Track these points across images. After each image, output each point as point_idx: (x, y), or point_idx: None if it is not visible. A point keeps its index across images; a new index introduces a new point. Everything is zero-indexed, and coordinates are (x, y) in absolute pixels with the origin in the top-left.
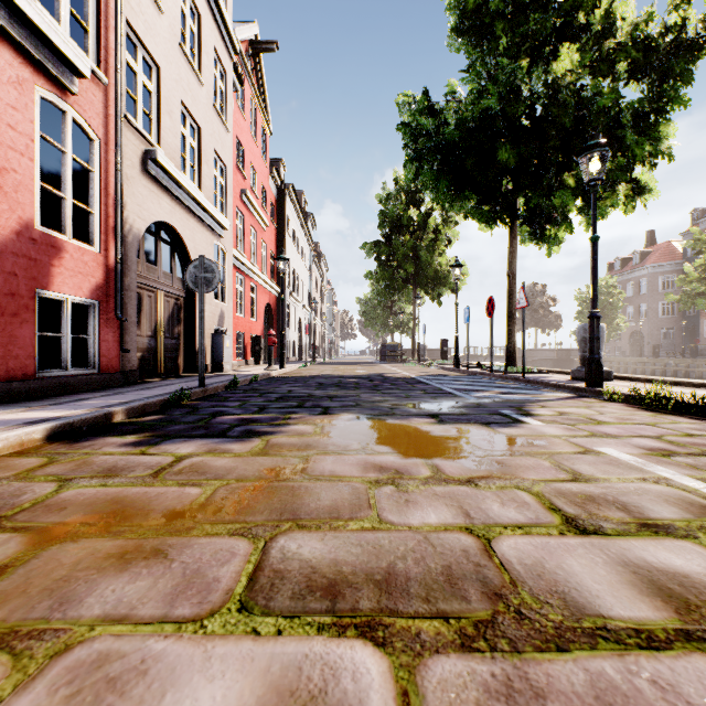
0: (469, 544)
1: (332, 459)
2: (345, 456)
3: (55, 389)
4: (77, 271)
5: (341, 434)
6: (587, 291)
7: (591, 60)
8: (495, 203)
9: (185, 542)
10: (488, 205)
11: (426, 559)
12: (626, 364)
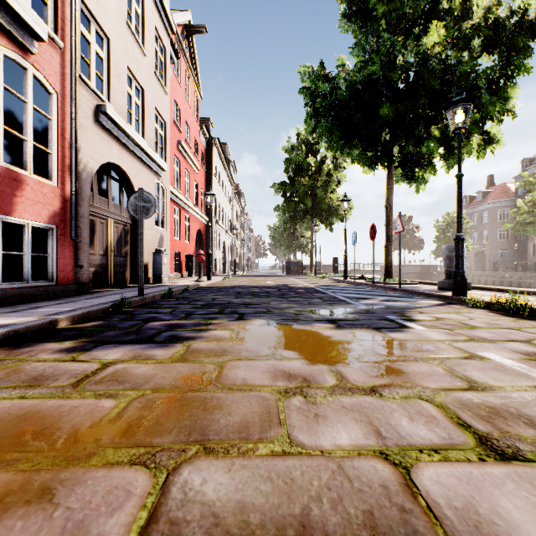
0: (387, 476)
1: (245, 365)
2: (257, 362)
3: (17, 299)
4: (37, 201)
5: (253, 339)
6: (443, 221)
7: (452, 37)
8: (377, 150)
9: (80, 475)
10: (371, 152)
11: (343, 501)
12: (472, 276)
